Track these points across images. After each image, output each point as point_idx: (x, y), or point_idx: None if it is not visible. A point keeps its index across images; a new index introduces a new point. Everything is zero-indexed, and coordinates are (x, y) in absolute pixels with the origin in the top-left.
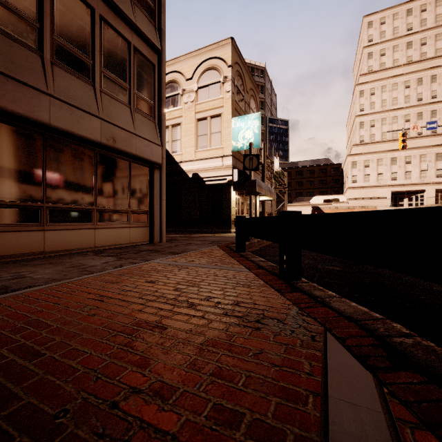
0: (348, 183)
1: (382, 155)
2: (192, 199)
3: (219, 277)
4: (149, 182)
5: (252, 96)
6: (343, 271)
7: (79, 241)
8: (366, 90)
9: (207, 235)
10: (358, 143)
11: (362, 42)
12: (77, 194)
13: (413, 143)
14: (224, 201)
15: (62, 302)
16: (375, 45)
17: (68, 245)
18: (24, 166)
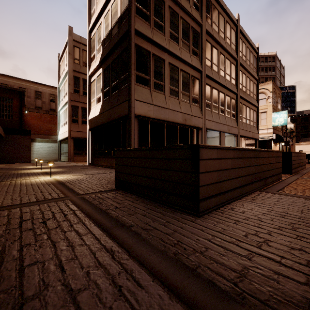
0: None
1: None
2: None
3: None
4: (255, 144)
5: (278, 96)
6: None
7: None
8: None
9: None
10: None
11: None
12: None
13: None
14: (268, 147)
15: None
16: None
17: None
18: (244, 145)
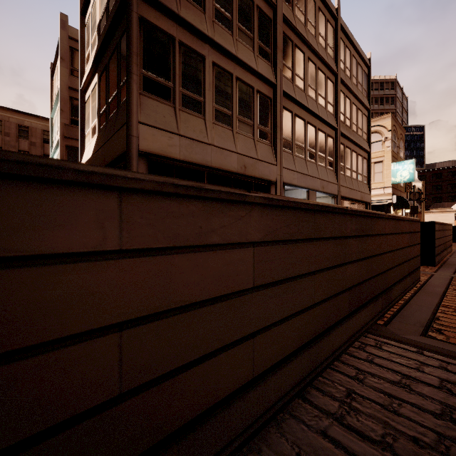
0: None
1: None
2: None
3: None
4: None
5: (400, 138)
6: None
7: None
8: None
9: None
10: None
11: None
12: None
13: None
14: None
15: None
16: None
17: None
18: None
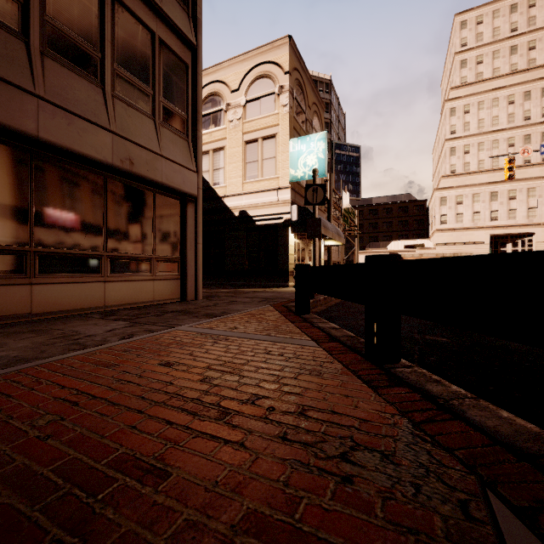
0: (435, 224)
1: (479, 189)
2: (239, 244)
3: (273, 356)
4: (180, 220)
5: (315, 112)
6: (453, 343)
7: (82, 298)
8: (458, 108)
9: (258, 289)
10: (448, 175)
11: (454, 47)
12: (80, 234)
13: (518, 173)
14: (279, 246)
15: (8, 407)
16: (470, 50)
17: (67, 304)
18: (1, 194)
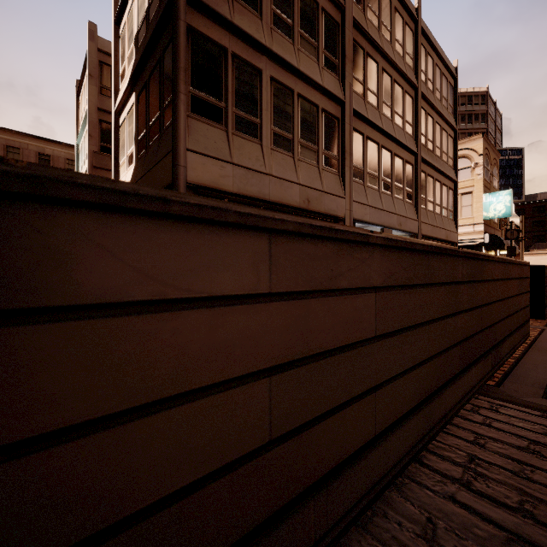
0: None
1: None
2: None
3: None
4: None
5: (494, 164)
6: None
7: None
8: None
9: None
10: None
11: None
12: None
13: None
14: None
15: None
16: None
17: None
18: None
